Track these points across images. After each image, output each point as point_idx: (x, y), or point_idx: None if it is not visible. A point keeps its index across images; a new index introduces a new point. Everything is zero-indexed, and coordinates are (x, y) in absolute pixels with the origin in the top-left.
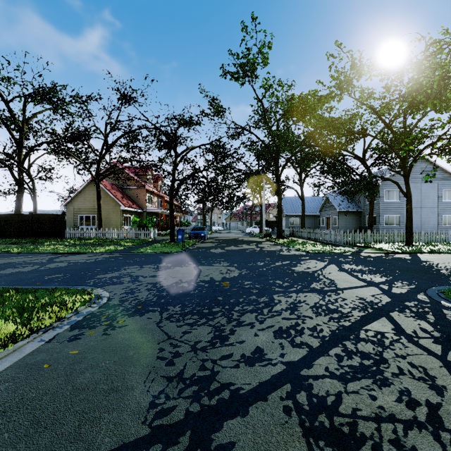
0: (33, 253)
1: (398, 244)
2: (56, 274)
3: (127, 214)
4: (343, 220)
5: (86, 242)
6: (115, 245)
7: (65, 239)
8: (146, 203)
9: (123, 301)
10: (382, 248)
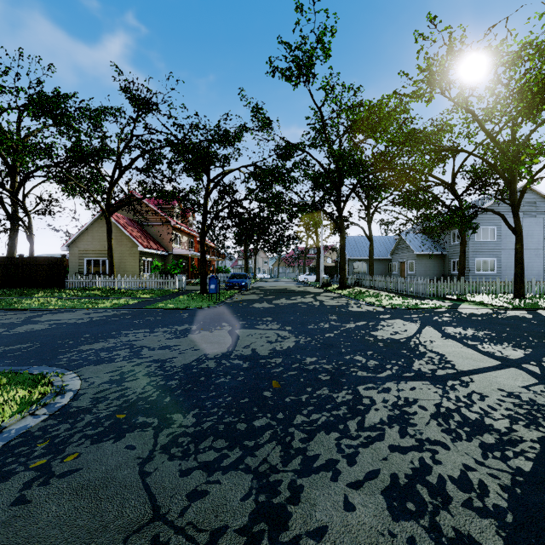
0: (12, 309)
1: (503, 296)
2: (20, 343)
3: (148, 257)
4: (422, 265)
5: (90, 293)
6: (128, 298)
7: (64, 290)
8: (173, 243)
9: (98, 400)
10: (484, 302)
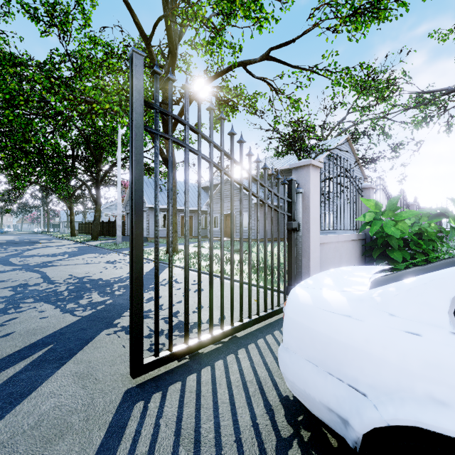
0: None
1: None
2: None
3: None
4: None
5: None
6: None
7: None
8: None
9: None
10: None
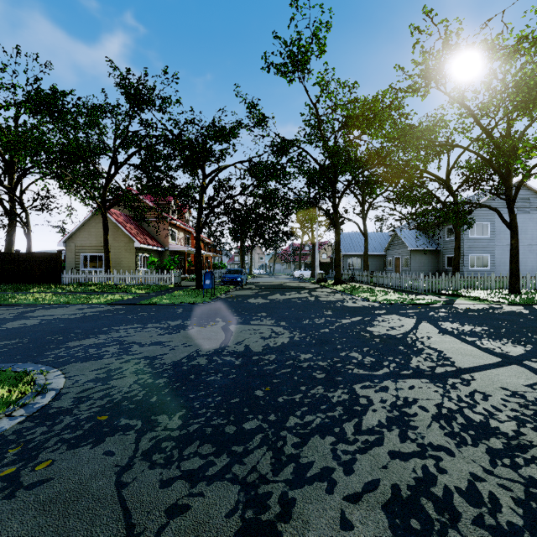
0: (6, 304)
1: (499, 291)
2: (8, 339)
3: (144, 253)
4: (416, 261)
5: (86, 288)
6: (123, 293)
7: (60, 285)
8: (169, 239)
9: (81, 400)
10: (480, 297)
